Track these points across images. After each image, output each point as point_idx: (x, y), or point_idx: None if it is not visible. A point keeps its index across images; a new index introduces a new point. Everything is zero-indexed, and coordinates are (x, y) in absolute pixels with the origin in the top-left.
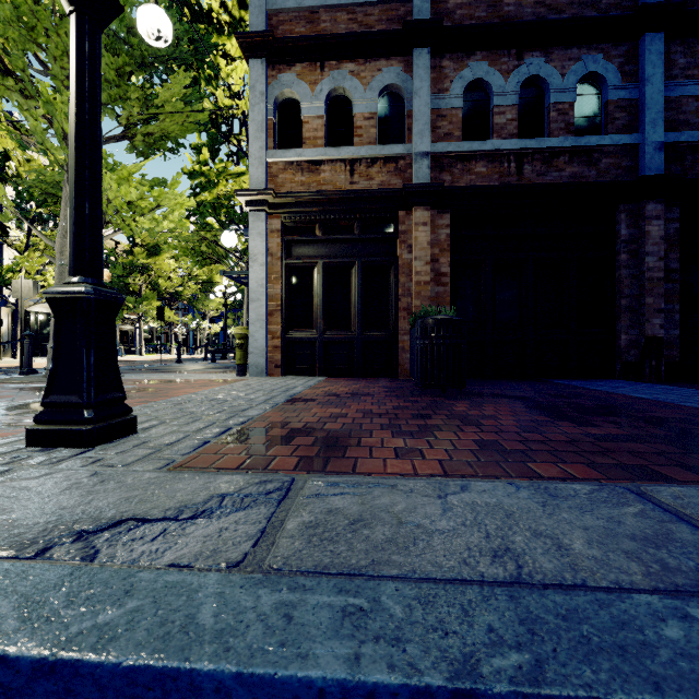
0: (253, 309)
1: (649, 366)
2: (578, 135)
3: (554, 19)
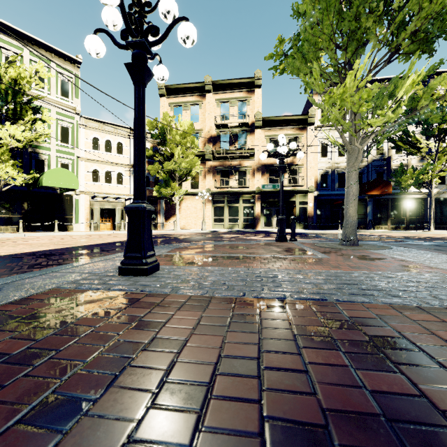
0: None
1: None
2: None
3: None
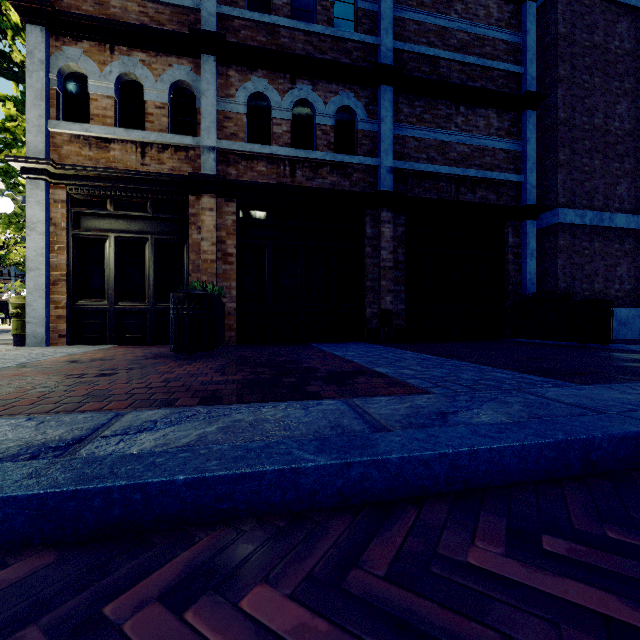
0: (31, 278)
1: (383, 332)
2: (339, 153)
3: (317, 57)
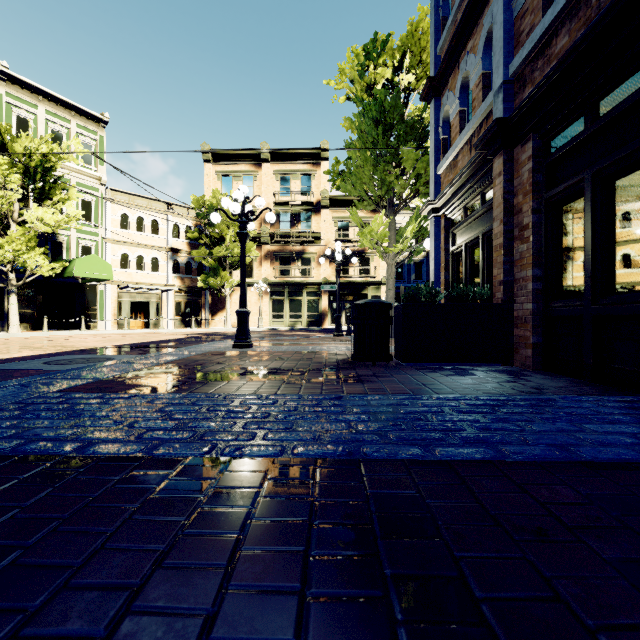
0: None
1: None
2: None
3: None
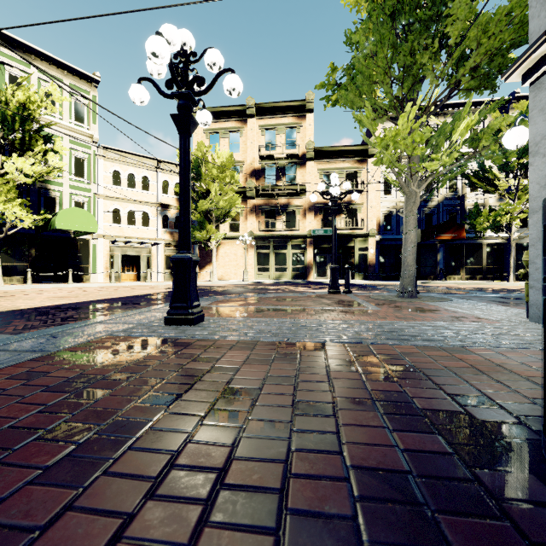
0: (533, 224)
1: None
2: None
3: None
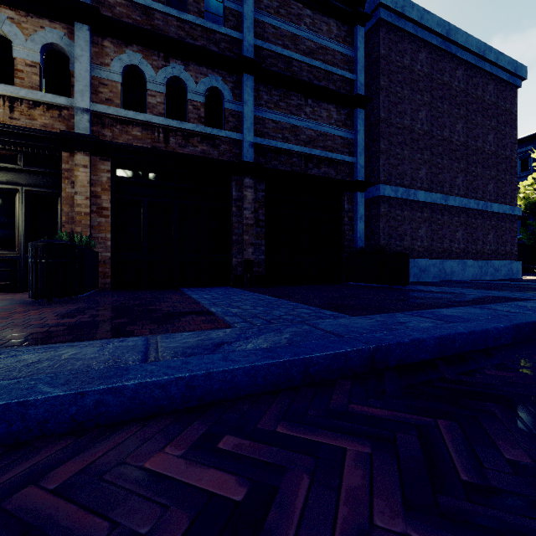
0: None
1: (246, 277)
2: (209, 126)
3: (188, 42)
